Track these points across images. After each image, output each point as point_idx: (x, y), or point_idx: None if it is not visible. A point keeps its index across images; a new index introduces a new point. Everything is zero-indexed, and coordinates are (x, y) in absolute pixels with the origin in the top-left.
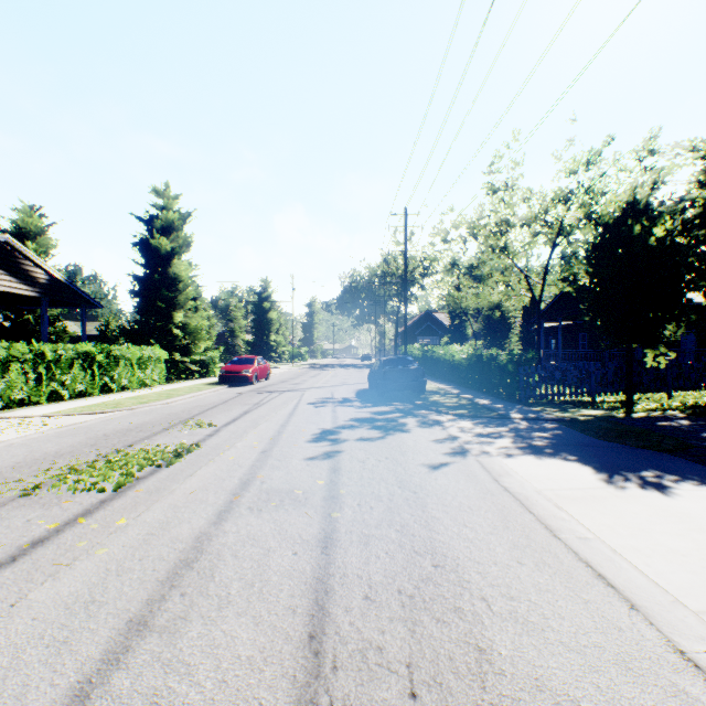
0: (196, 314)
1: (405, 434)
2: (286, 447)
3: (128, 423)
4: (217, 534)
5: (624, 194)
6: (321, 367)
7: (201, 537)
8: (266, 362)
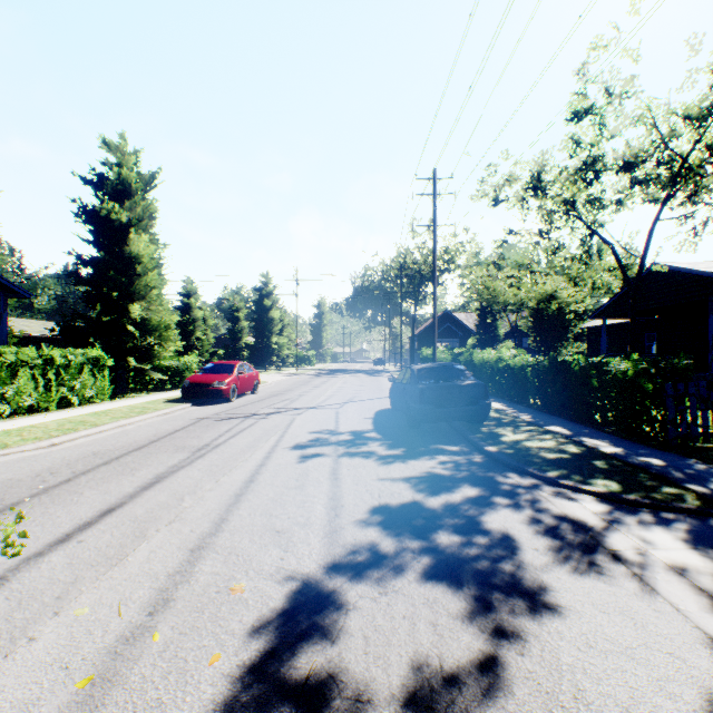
0: (162, 307)
1: (554, 628)
2: None
3: None
4: None
5: None
6: (328, 374)
7: None
8: (252, 369)
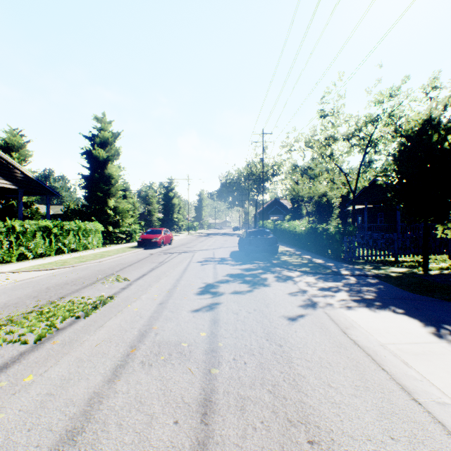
0: (123, 200)
1: (267, 287)
2: (178, 299)
3: (67, 277)
4: (108, 395)
5: (423, 113)
6: (207, 235)
7: (93, 399)
8: (170, 232)
